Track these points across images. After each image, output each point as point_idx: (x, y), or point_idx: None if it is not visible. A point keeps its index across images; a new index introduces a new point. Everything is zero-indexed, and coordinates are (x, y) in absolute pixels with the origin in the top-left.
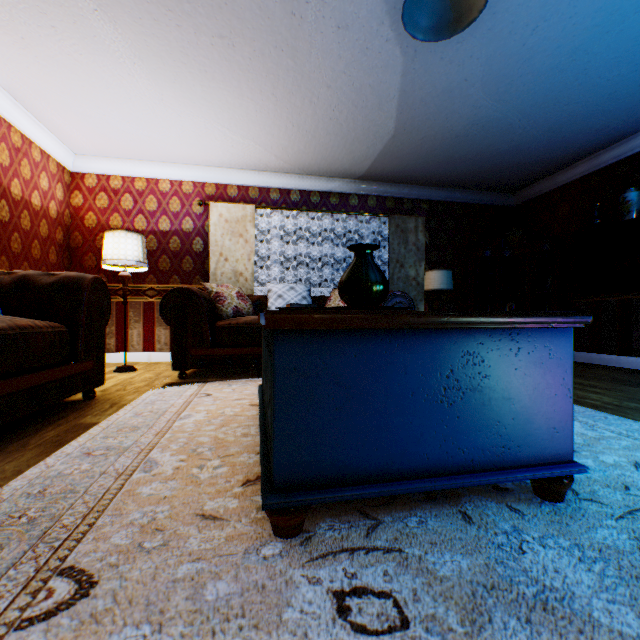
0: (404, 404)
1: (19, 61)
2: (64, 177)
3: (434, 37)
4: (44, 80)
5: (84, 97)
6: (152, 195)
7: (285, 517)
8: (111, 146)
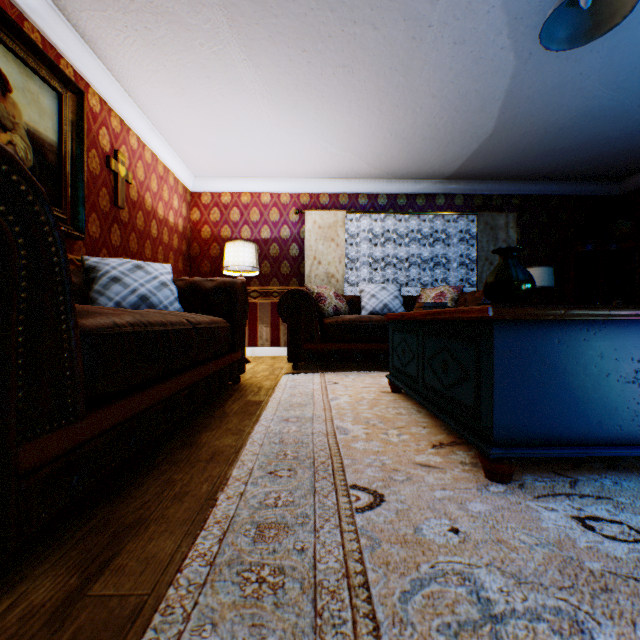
0: (599, 383)
1: (174, 107)
2: (187, 197)
3: (568, 46)
4: (188, 119)
5: (215, 129)
6: (255, 207)
7: (504, 465)
8: (225, 167)
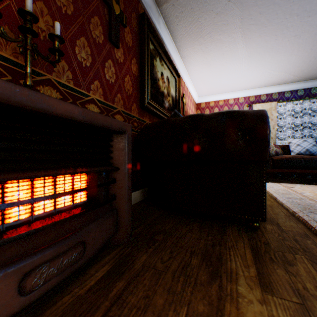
0: None
1: (203, 72)
2: (195, 106)
3: None
4: (206, 75)
5: (216, 76)
6: (225, 106)
7: None
8: (214, 91)
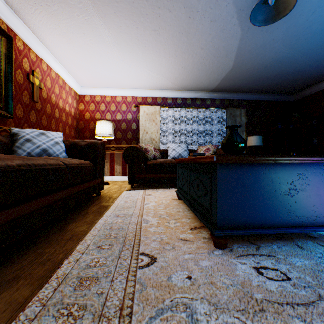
0: (271, 195)
1: (66, 49)
2: (76, 97)
3: (264, 24)
4: (75, 56)
5: (90, 61)
6: (113, 103)
7: (222, 240)
8: (97, 82)
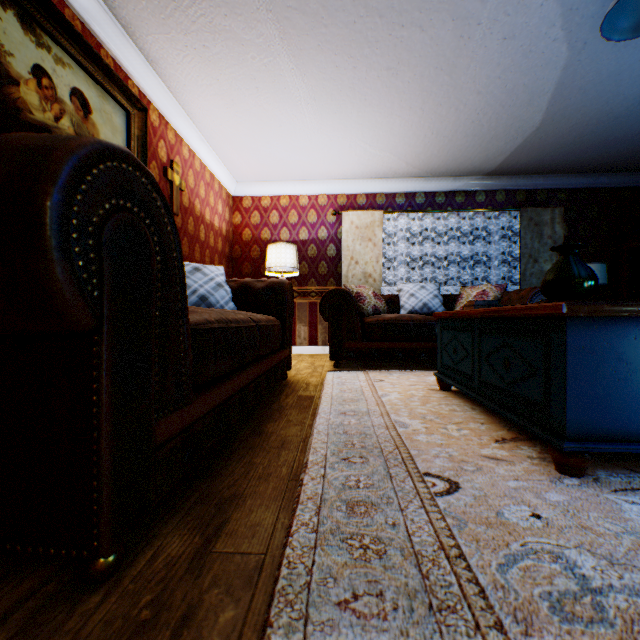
0: None
1: (223, 117)
2: (229, 202)
3: (631, 35)
4: (235, 128)
5: (259, 136)
6: (293, 210)
7: (578, 459)
8: (266, 172)
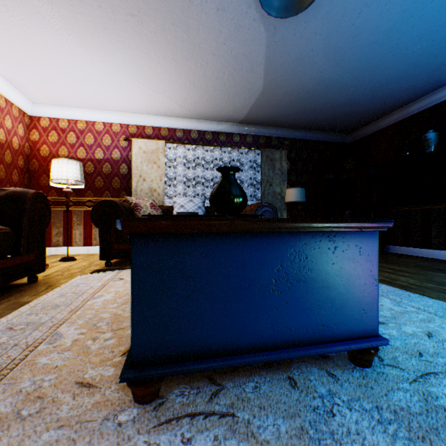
0: (242, 293)
1: None
2: (24, 119)
3: (284, 14)
4: (3, 46)
5: (35, 60)
6: (90, 133)
7: (140, 388)
8: (59, 97)
